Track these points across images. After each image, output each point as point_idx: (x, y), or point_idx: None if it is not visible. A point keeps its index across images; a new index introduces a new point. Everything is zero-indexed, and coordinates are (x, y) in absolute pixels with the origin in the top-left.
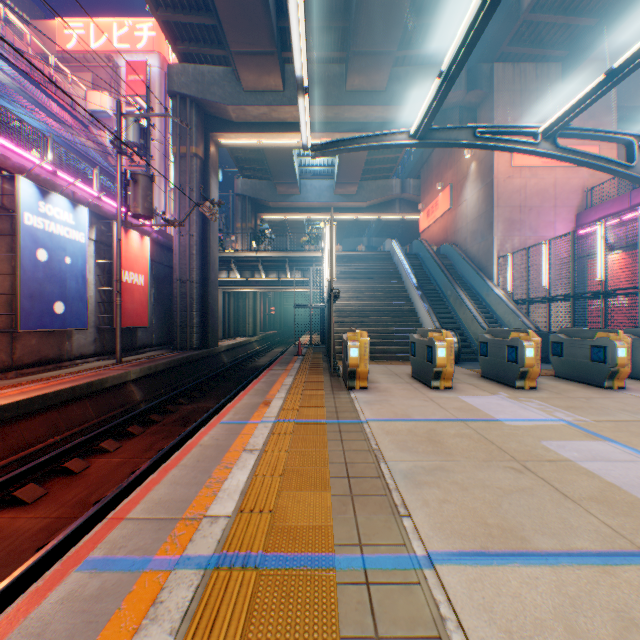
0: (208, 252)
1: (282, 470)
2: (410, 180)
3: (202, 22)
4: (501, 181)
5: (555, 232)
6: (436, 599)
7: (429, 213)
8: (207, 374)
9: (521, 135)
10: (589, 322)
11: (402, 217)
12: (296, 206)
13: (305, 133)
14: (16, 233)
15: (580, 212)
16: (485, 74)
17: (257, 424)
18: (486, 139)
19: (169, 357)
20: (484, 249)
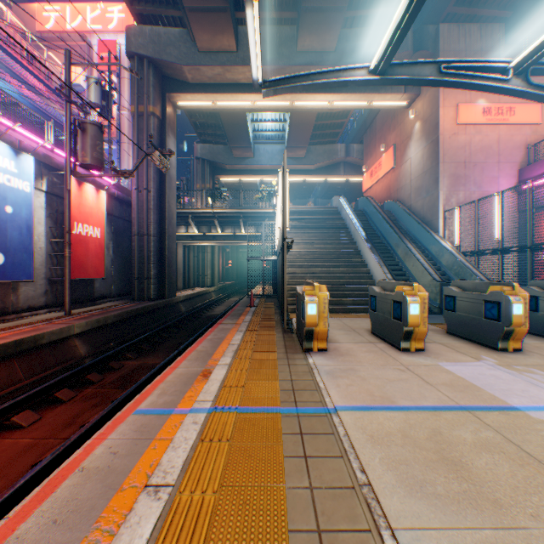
0: (165, 207)
1: None
2: (354, 145)
3: None
4: (446, 138)
5: (499, 187)
6: None
7: (372, 173)
8: (163, 324)
9: (489, 71)
10: None
11: (346, 179)
12: (250, 169)
13: (255, 63)
14: None
15: (524, 167)
16: (431, 35)
17: (184, 416)
18: (452, 75)
19: (123, 308)
20: (429, 204)
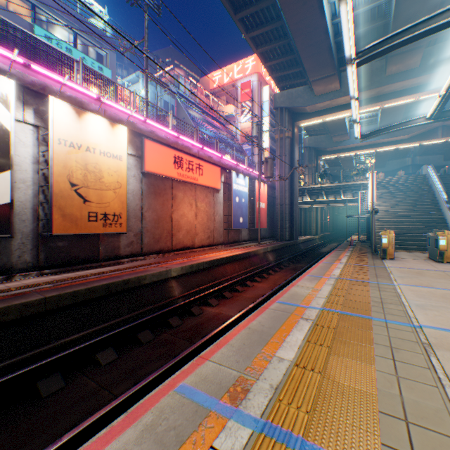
0: (293, 188)
1: (351, 271)
2: None
3: (293, 72)
4: None
5: None
6: (395, 287)
7: None
8: (294, 254)
9: None
10: None
11: (444, 140)
12: (346, 147)
13: (356, 133)
14: (228, 192)
15: None
16: None
17: (337, 264)
18: None
19: (277, 243)
20: None
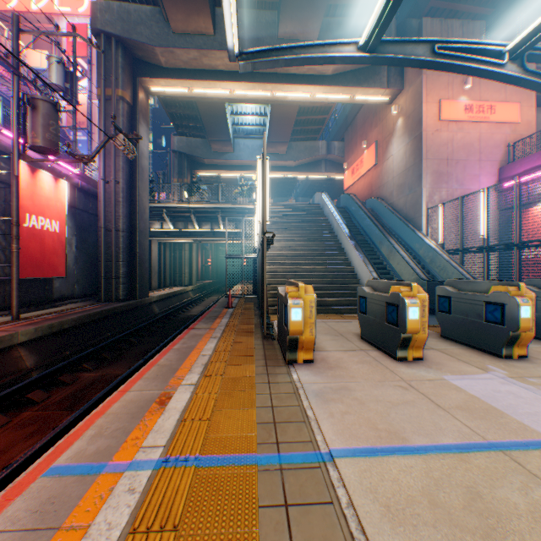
0: (136, 200)
1: None
2: (335, 142)
3: None
4: (430, 134)
5: (480, 185)
6: None
7: (354, 171)
8: (133, 327)
9: (484, 55)
10: (540, 272)
11: (327, 177)
12: (230, 164)
13: (230, 27)
14: None
15: (504, 166)
16: (414, 29)
17: (118, 477)
18: (446, 57)
19: (84, 311)
20: (412, 201)
